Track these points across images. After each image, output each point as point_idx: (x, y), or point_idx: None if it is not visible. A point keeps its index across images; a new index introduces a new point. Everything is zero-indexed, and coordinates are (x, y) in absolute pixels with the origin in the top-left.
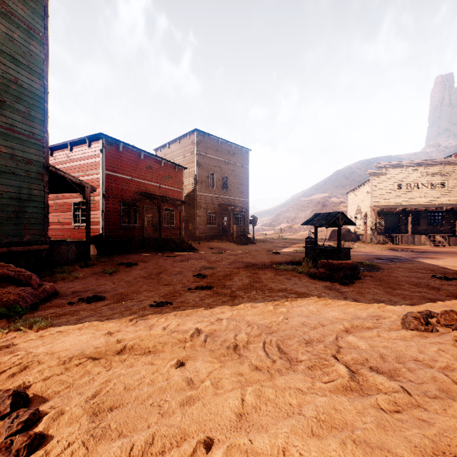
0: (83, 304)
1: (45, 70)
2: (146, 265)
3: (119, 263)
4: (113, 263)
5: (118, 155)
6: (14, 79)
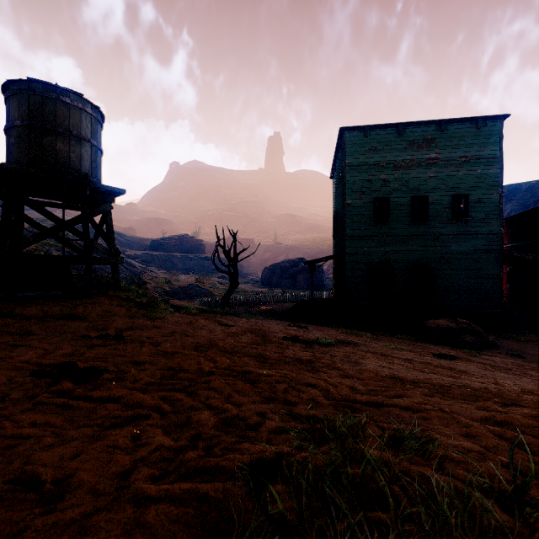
0: (505, 355)
1: (499, 180)
2: None
3: None
4: None
5: None
6: (478, 200)
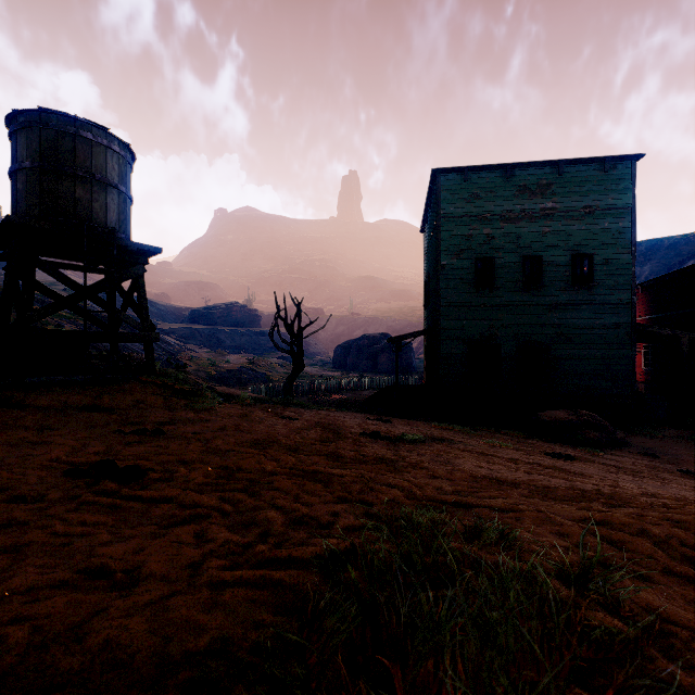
0: (636, 455)
1: (631, 237)
2: None
3: None
4: None
5: None
6: (605, 261)
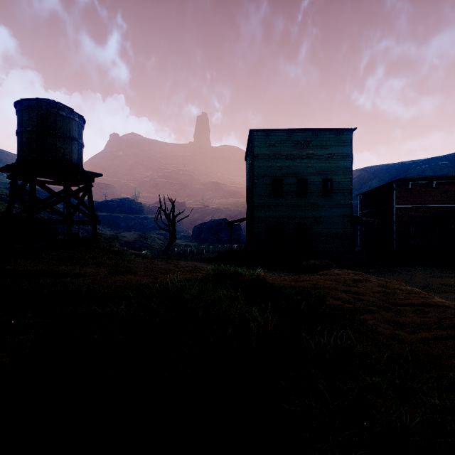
0: None
1: (351, 170)
2: (405, 274)
3: (390, 270)
4: (387, 269)
5: (407, 191)
6: (338, 183)
